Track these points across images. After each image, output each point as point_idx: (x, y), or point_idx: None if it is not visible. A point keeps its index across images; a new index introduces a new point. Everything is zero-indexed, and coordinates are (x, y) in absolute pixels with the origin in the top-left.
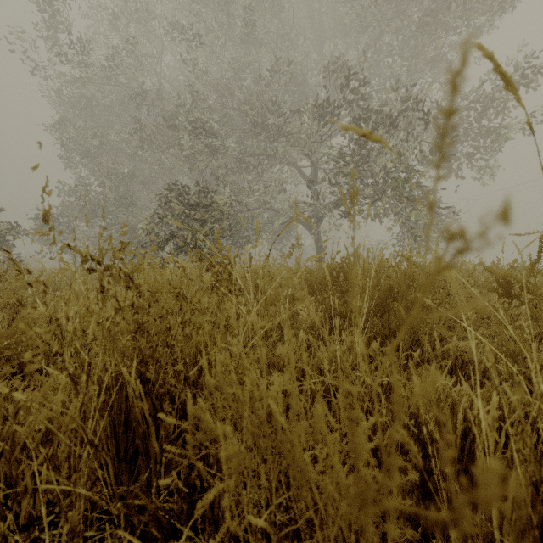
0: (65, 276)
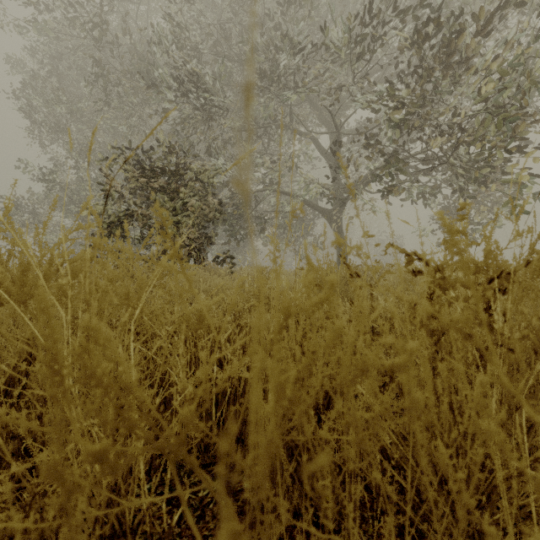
0: None
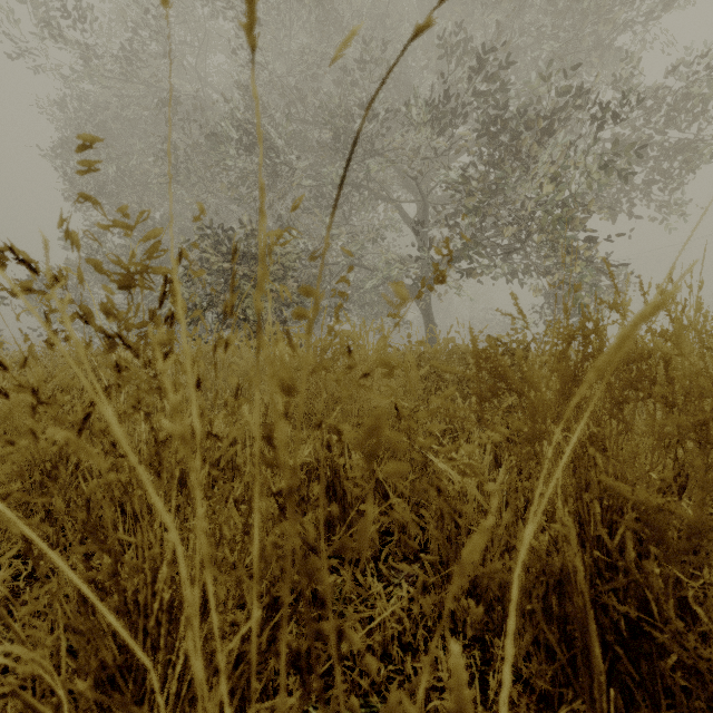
0: (17, 362)
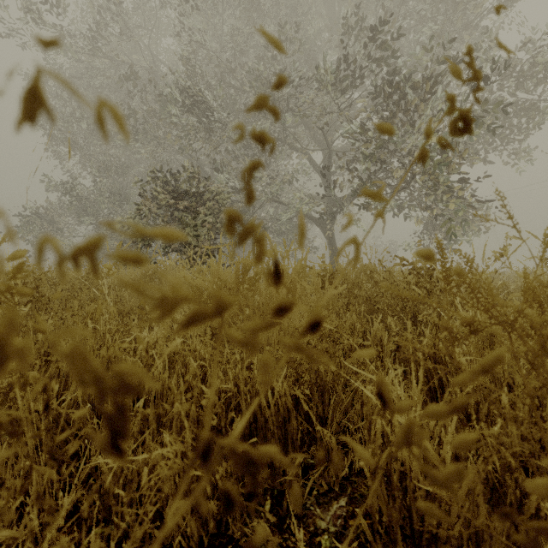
0: None
